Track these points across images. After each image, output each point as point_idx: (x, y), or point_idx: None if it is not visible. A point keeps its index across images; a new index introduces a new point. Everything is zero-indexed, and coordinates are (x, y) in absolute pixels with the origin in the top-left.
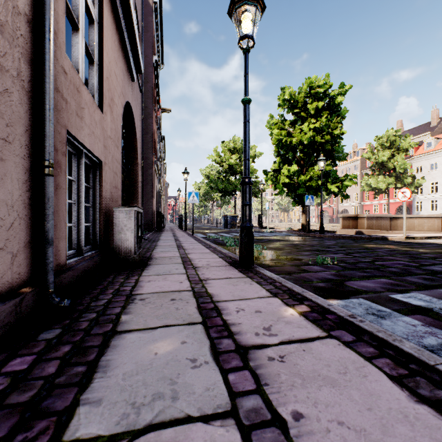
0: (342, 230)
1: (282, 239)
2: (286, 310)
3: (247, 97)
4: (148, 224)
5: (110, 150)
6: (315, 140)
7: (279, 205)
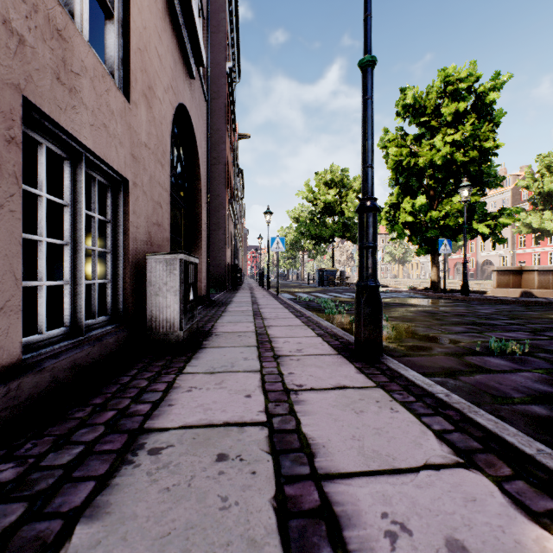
0: (497, 290)
1: (406, 304)
2: (544, 548)
3: (370, 55)
4: (219, 281)
5: (147, 166)
6: (455, 159)
7: (391, 255)
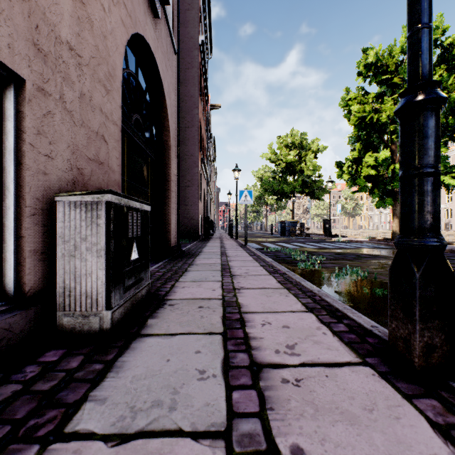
0: None
1: (377, 255)
2: None
3: None
4: (193, 231)
5: (74, 78)
6: None
7: (343, 209)
